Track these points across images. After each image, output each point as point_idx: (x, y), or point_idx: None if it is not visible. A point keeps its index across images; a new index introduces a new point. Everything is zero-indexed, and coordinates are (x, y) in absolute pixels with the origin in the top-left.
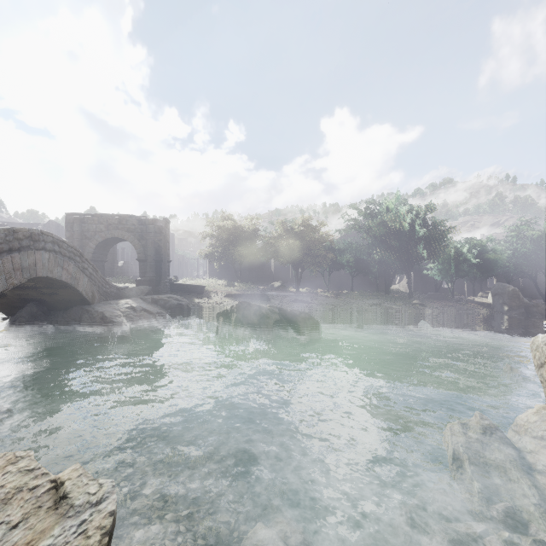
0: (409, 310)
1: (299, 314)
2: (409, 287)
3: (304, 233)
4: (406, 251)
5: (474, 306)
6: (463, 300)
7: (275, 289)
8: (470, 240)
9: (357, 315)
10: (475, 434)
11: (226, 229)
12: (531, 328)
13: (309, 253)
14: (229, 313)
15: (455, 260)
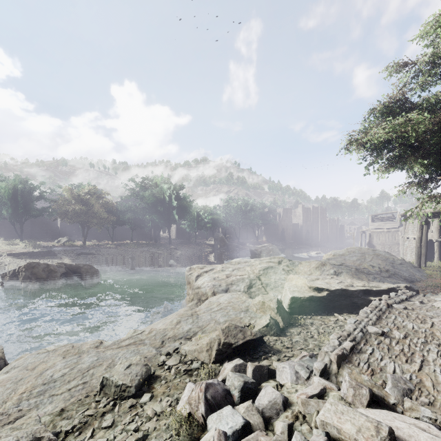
0: (167, 253)
1: (83, 266)
2: (169, 238)
3: (89, 199)
4: (167, 214)
5: (205, 247)
6: (200, 243)
7: (62, 244)
8: (205, 207)
9: (130, 260)
10: (161, 311)
11: (5, 191)
12: (228, 257)
13: (94, 215)
14: (17, 272)
15: (196, 219)
